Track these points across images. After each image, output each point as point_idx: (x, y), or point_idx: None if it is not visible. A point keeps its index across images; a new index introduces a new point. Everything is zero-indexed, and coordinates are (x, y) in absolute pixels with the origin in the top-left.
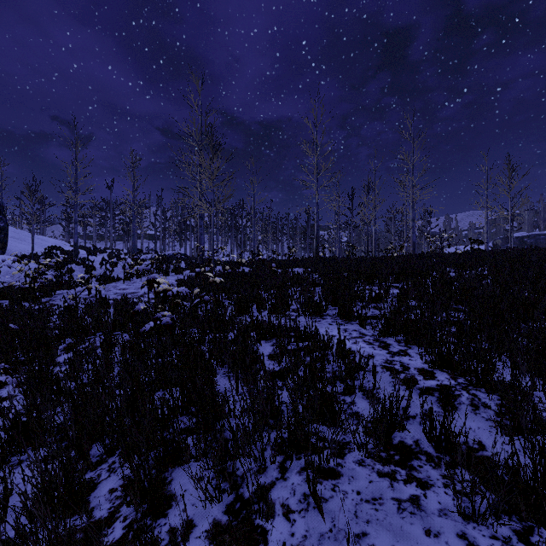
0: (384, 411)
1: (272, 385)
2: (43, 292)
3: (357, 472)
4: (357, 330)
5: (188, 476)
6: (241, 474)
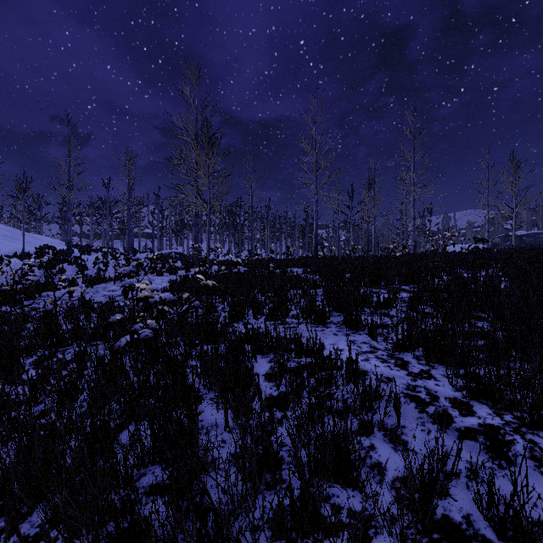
0: (421, 474)
1: (269, 416)
2: (26, 294)
3: None
4: (367, 342)
5: None
6: None
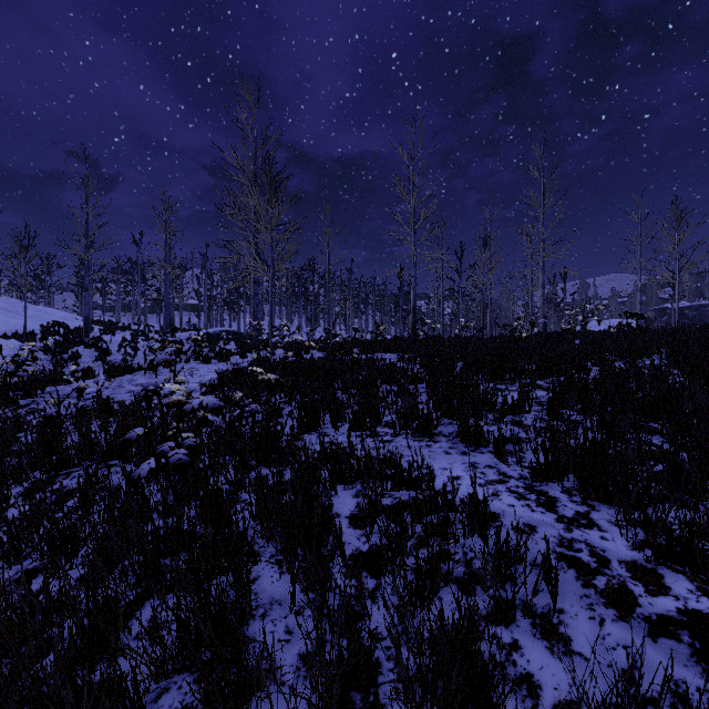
0: None
1: (357, 586)
2: (24, 390)
3: None
4: (493, 466)
5: None
6: None
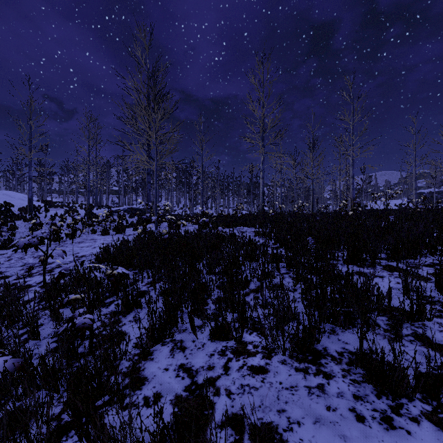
0: None
1: None
2: None
3: None
4: None
5: None
6: None
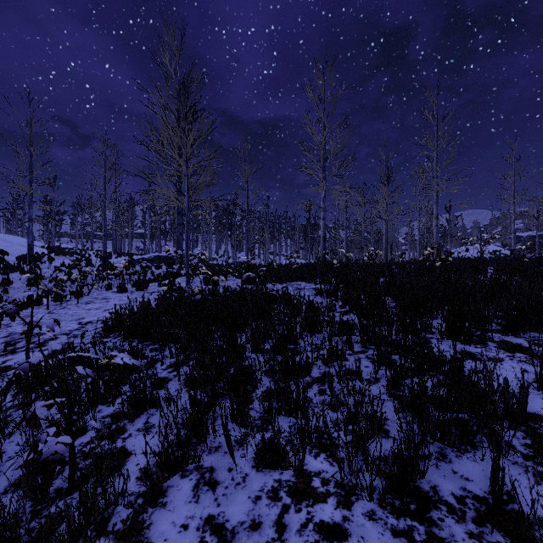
0: None
1: None
2: None
3: None
4: None
5: None
6: None
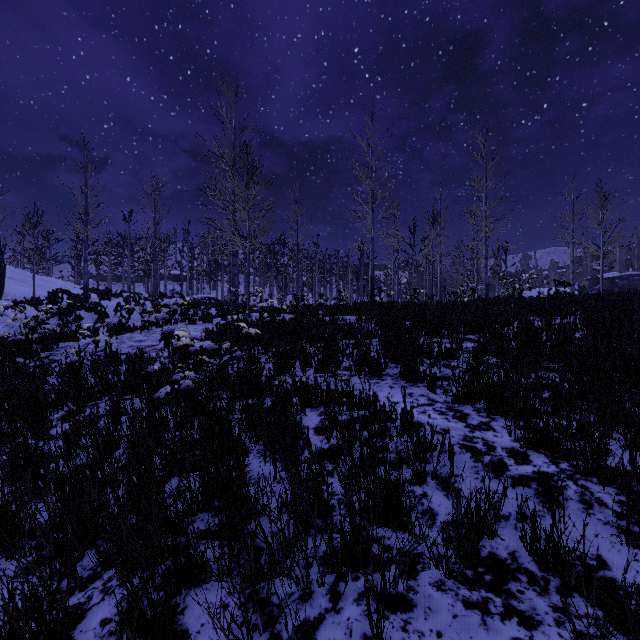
0: (469, 513)
1: (319, 468)
2: (43, 345)
3: (435, 600)
4: (425, 395)
5: (205, 612)
6: (277, 602)
